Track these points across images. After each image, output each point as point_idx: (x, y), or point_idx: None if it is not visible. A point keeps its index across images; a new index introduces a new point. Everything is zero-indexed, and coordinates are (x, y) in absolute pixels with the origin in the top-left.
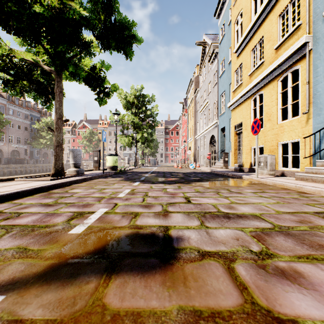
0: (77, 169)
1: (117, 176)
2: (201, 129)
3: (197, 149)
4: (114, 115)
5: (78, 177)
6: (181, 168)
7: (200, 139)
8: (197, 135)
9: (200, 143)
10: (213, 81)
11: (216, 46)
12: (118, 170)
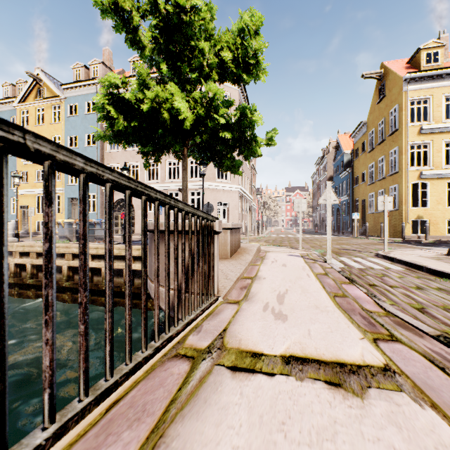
0: None
1: None
2: None
3: None
4: None
5: None
6: None
7: None
8: None
9: None
10: None
11: None
12: None
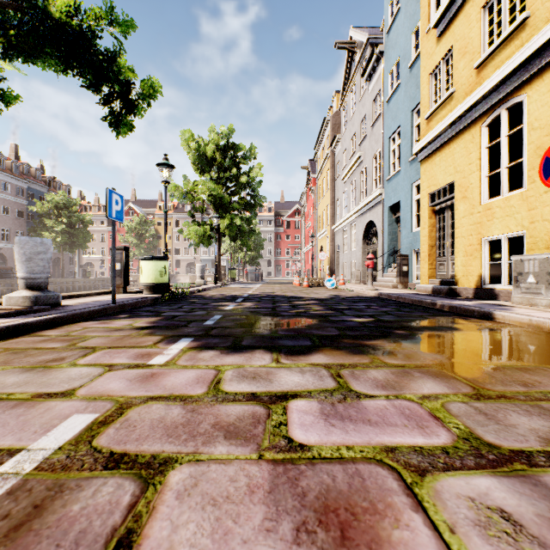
0: (34, 293)
1: (147, 313)
2: (344, 213)
3: (335, 250)
4: (161, 169)
5: (6, 320)
6: (308, 287)
7: (342, 232)
8: (336, 225)
9: (343, 239)
10: (372, 113)
11: (378, 46)
12: (165, 294)
